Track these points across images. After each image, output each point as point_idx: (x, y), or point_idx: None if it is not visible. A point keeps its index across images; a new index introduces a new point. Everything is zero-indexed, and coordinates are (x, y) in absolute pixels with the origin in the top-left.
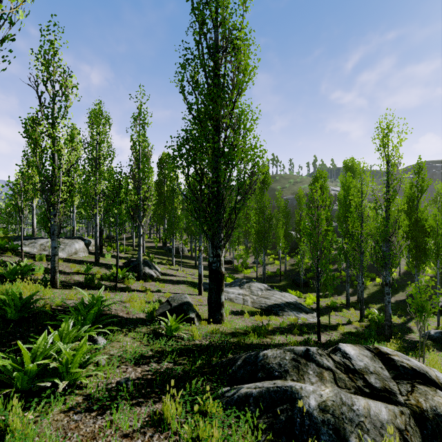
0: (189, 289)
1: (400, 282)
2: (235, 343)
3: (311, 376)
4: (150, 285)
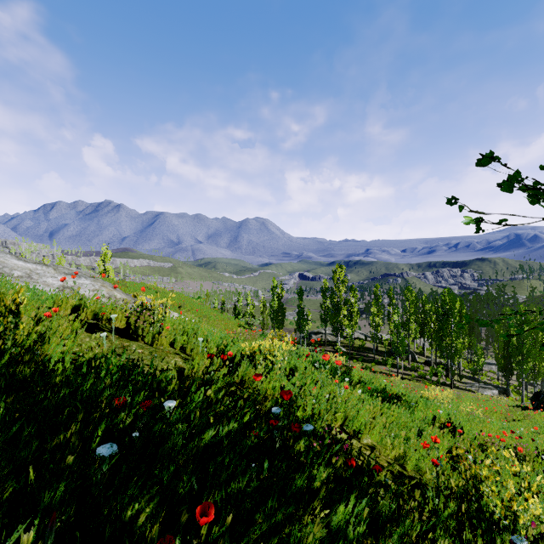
0: None
1: None
2: None
3: None
4: None
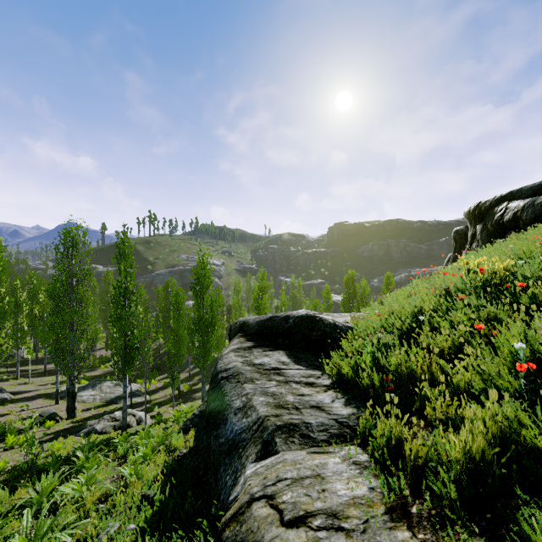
0: (46, 401)
1: None
2: (82, 424)
3: (102, 422)
4: (11, 407)
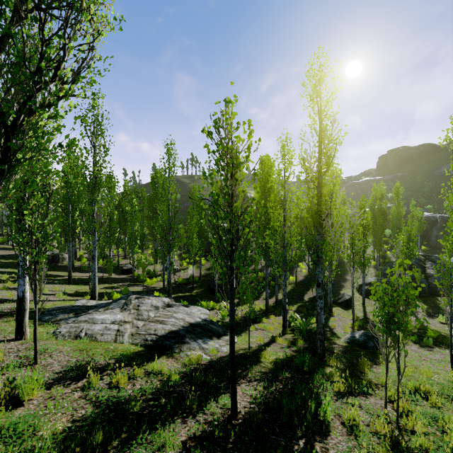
0: (8, 326)
1: (310, 278)
2: None
3: None
4: None
